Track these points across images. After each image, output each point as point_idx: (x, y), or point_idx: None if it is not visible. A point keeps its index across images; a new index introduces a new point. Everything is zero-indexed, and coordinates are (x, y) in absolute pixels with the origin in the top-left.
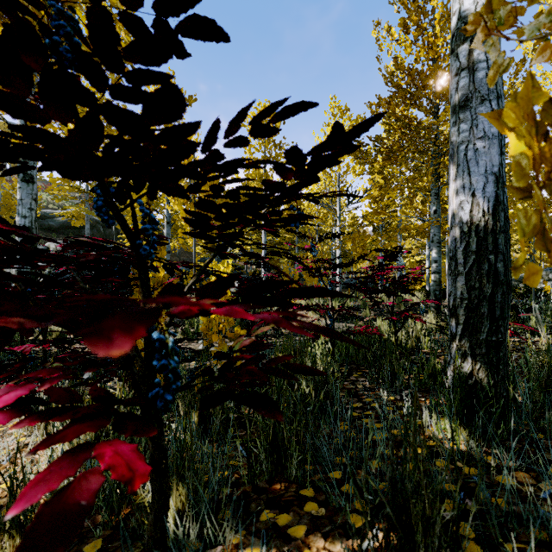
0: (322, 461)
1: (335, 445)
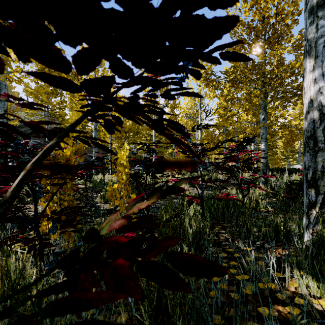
0: (201, 319)
1: (211, 299)
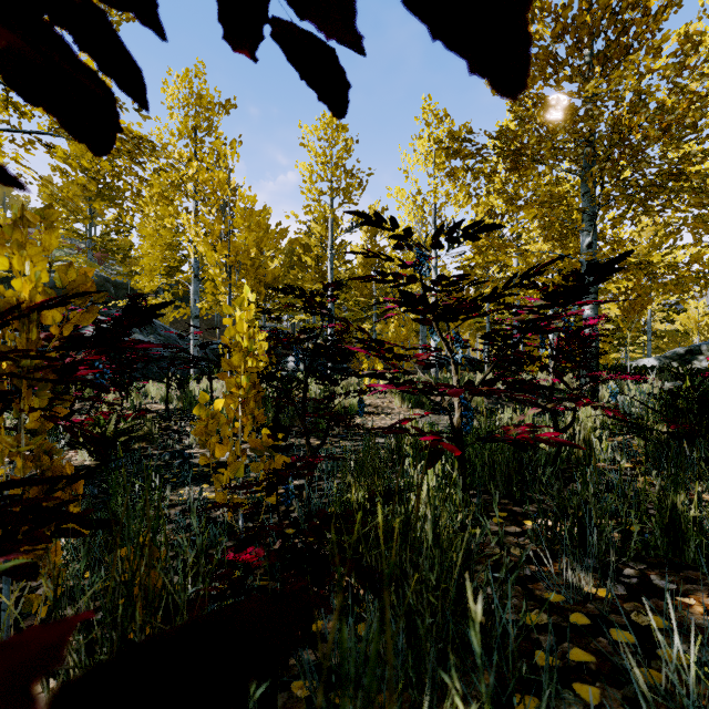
0: None
1: None
